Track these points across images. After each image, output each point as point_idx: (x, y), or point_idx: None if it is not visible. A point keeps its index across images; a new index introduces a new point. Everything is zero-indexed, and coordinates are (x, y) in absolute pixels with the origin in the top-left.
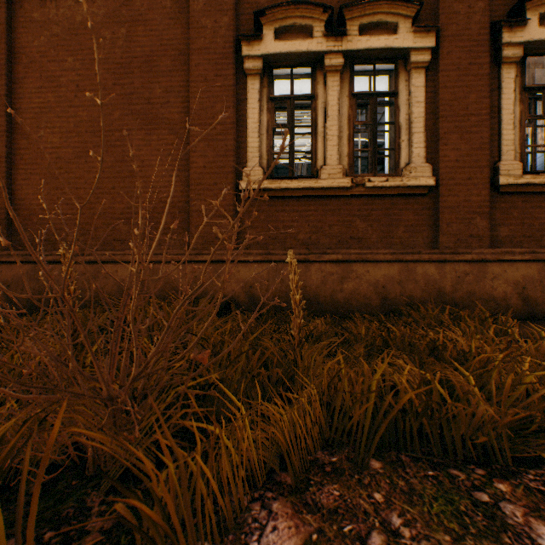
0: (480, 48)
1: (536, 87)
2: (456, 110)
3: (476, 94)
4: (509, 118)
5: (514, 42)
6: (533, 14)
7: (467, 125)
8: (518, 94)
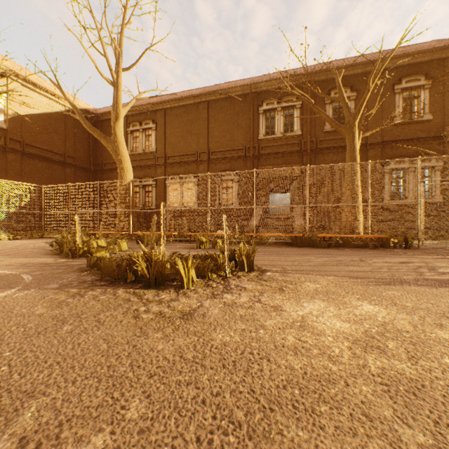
0: None
1: None
2: None
3: None
4: None
5: None
6: None
7: None
8: None
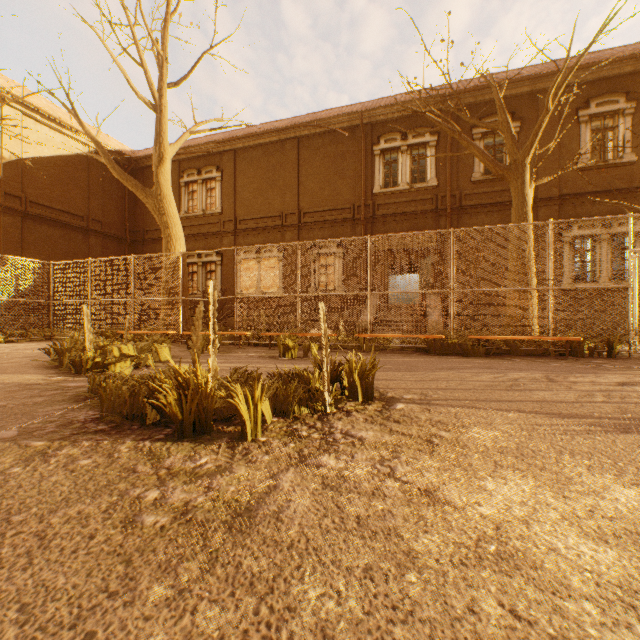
0: None
1: None
2: None
3: None
4: None
5: None
6: None
7: None
8: None
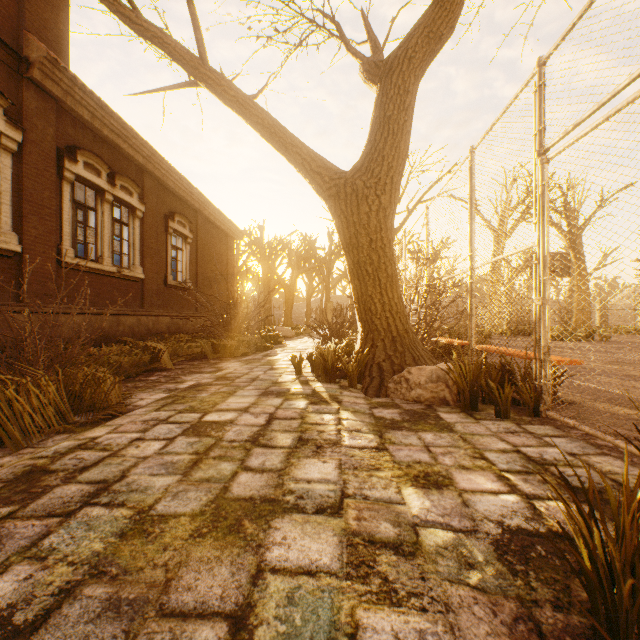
0: (53, 162)
1: (81, 203)
2: (37, 199)
3: (50, 193)
4: (68, 218)
5: (72, 170)
6: (82, 159)
7: (44, 213)
8: (72, 203)
